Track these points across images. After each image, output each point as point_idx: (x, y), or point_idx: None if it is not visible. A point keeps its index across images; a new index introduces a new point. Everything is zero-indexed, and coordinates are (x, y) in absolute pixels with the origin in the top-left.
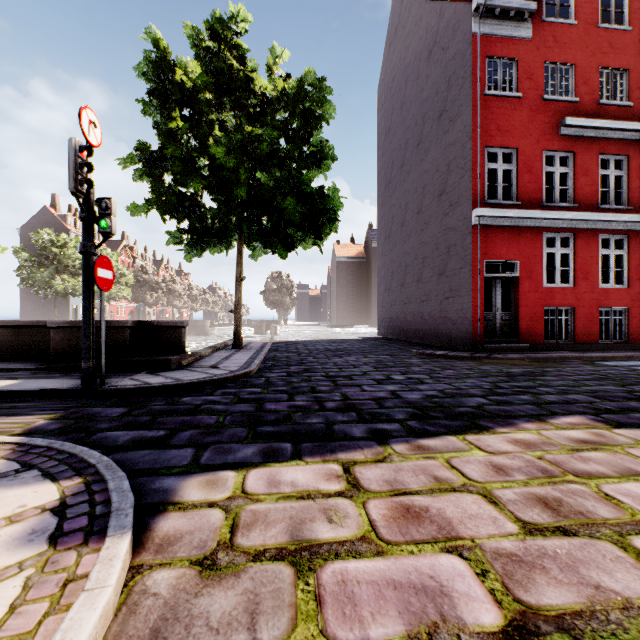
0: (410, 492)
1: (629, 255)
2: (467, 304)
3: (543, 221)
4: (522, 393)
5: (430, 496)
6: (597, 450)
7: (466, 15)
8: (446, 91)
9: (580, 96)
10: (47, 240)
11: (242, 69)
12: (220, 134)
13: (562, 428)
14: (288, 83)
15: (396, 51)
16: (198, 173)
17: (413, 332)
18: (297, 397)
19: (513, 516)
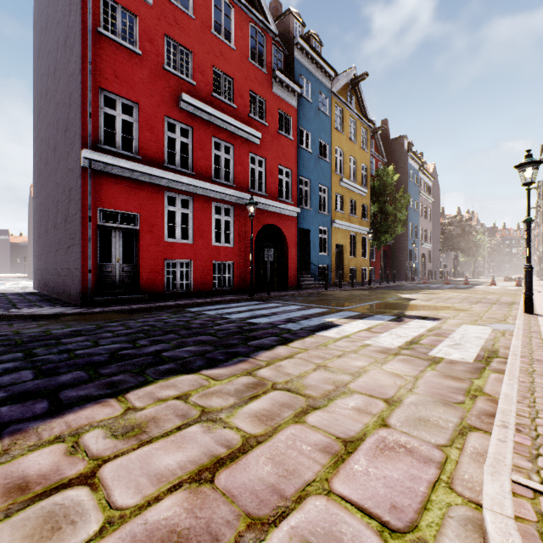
0: None
1: (234, 222)
2: (79, 254)
3: (164, 180)
4: None
5: None
6: None
7: None
8: (69, 15)
9: (198, 82)
10: None
11: None
12: None
13: None
14: None
15: None
16: None
17: (52, 285)
18: None
19: None
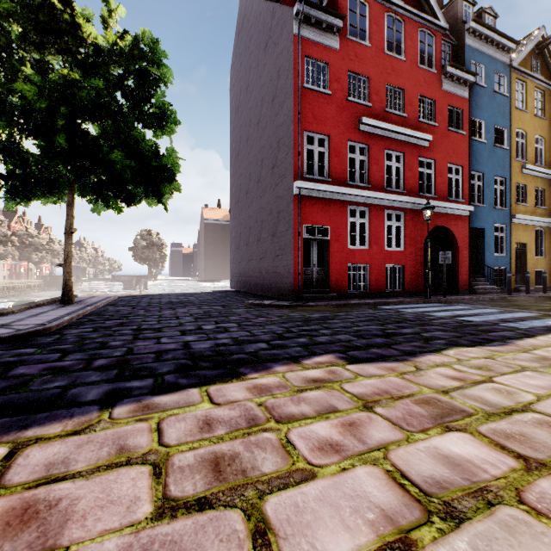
0: (63, 477)
1: (404, 226)
2: (291, 261)
3: (347, 196)
4: (303, 336)
5: (85, 479)
6: (319, 388)
7: (290, 17)
8: (277, 79)
9: (373, 103)
10: None
11: (68, 12)
12: (30, 72)
13: (307, 368)
14: (127, 41)
15: (243, 40)
16: (4, 111)
17: (255, 285)
18: (70, 356)
19: (162, 492)
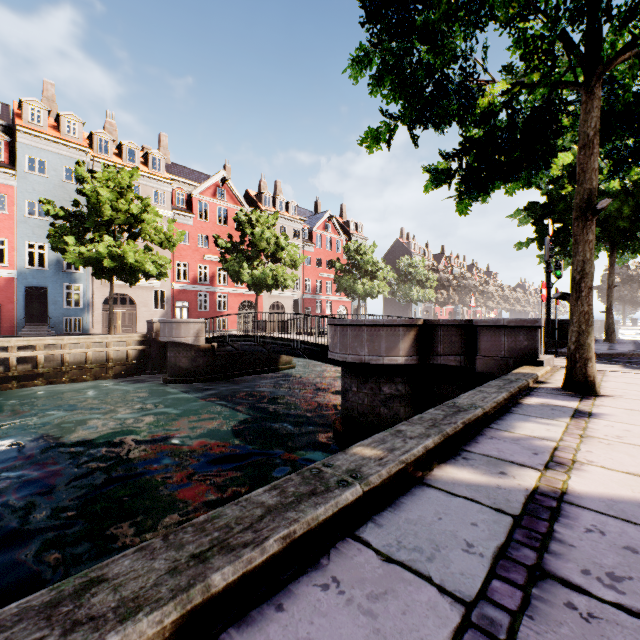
0: None
1: None
2: None
3: None
4: None
5: None
6: None
7: None
8: None
9: None
10: (406, 264)
11: None
12: (603, 186)
13: None
14: None
15: None
16: None
17: None
18: None
19: None
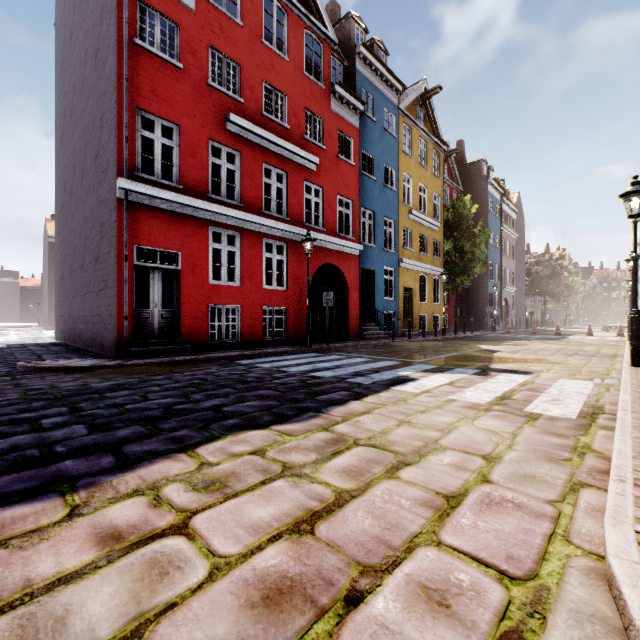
0: None
1: (288, 261)
2: (113, 298)
3: (208, 213)
4: None
5: None
6: None
7: None
8: (100, 24)
9: (246, 99)
10: None
11: None
12: None
13: None
14: None
15: None
16: None
17: (79, 334)
18: None
19: None
